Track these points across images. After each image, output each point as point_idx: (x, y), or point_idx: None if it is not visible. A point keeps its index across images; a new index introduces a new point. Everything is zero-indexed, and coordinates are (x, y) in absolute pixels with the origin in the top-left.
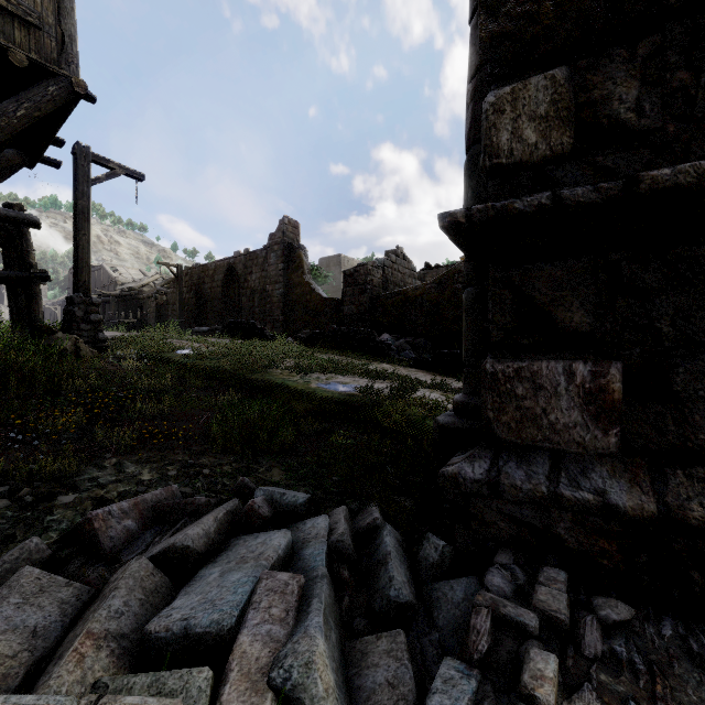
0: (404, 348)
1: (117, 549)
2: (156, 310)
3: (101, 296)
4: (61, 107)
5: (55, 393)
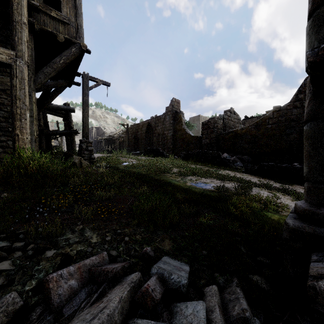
0: (236, 161)
1: (62, 303)
2: (119, 144)
3: (99, 139)
4: (77, 58)
5: (66, 185)
